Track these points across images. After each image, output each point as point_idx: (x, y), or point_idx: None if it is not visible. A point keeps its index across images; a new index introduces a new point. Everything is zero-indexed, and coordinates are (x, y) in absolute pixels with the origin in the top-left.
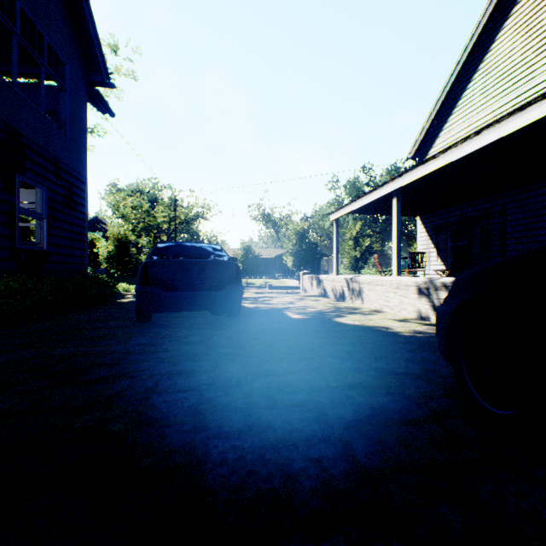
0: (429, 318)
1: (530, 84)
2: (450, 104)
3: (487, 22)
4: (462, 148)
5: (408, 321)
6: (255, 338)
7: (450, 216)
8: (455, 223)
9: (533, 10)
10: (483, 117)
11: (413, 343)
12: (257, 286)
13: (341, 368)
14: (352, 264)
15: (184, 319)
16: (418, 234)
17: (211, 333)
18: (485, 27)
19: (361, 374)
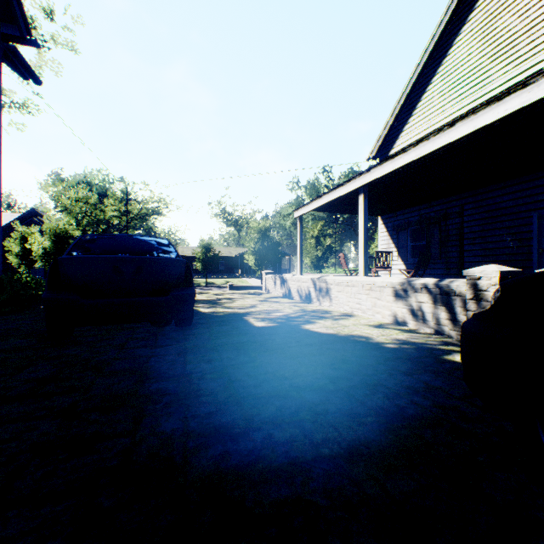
0: (407, 323)
1: (485, 89)
2: (410, 106)
3: (446, 26)
4: (435, 140)
5: (385, 327)
6: (208, 359)
7: (410, 216)
8: (415, 224)
9: (489, 17)
10: (441, 119)
11: (404, 359)
12: (217, 285)
13: (329, 411)
14: (314, 264)
15: (119, 332)
16: (379, 233)
17: (148, 353)
18: (443, 31)
19: (360, 424)
